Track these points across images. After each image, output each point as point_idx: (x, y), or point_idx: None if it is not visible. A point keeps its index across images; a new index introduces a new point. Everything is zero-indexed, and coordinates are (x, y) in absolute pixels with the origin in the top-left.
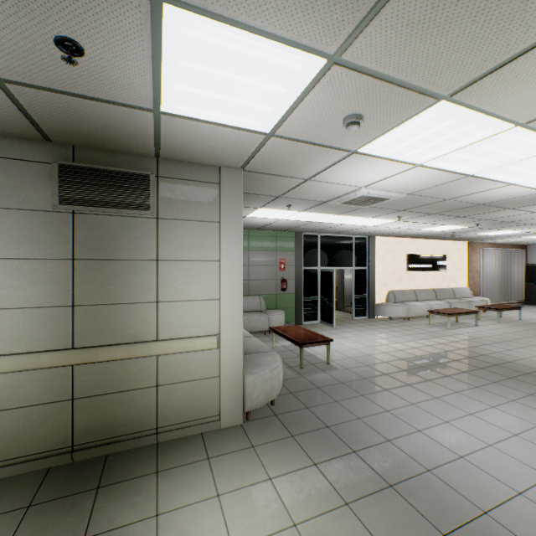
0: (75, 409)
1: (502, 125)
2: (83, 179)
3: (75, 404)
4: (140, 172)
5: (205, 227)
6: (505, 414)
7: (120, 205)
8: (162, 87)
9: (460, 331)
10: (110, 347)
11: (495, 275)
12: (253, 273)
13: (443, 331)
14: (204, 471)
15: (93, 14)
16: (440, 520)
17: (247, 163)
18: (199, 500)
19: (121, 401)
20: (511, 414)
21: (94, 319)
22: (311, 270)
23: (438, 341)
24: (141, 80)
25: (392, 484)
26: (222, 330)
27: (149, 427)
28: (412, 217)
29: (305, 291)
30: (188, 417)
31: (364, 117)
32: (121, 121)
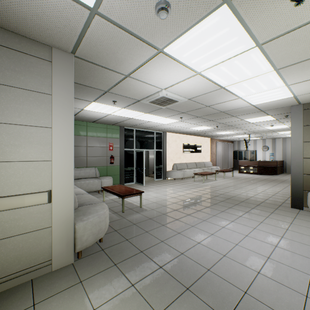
0: None
1: (250, 42)
2: None
3: None
4: None
5: (36, 96)
6: (239, 224)
7: None
8: None
9: (209, 183)
10: None
11: (221, 155)
12: (90, 152)
13: (201, 183)
14: None
15: None
16: (222, 308)
17: (77, 48)
18: None
19: None
20: (241, 224)
21: None
22: (129, 150)
23: (200, 189)
24: None
25: (188, 287)
26: (54, 187)
27: None
28: (188, 118)
29: (126, 164)
30: (16, 268)
31: (171, 8)
32: None
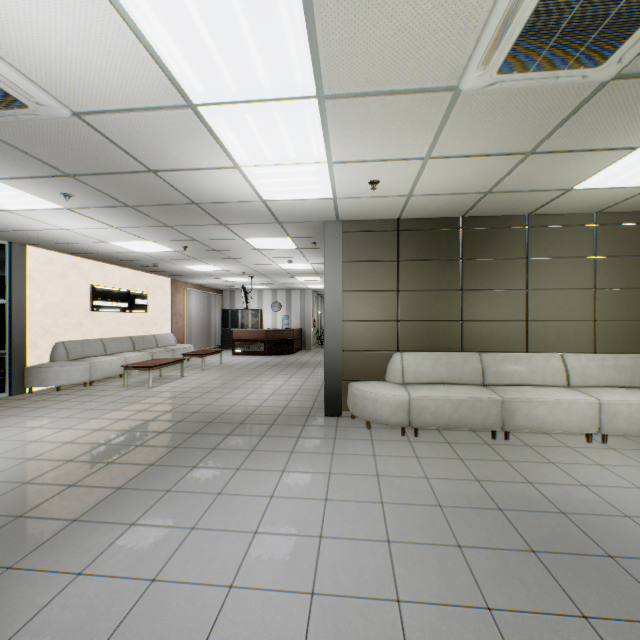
0: None
1: None
2: None
3: None
4: None
5: None
6: (236, 498)
7: None
8: None
9: (166, 387)
10: None
11: (198, 319)
12: None
13: (145, 391)
14: None
15: None
16: None
17: None
18: None
19: None
20: (242, 494)
21: None
22: None
23: (138, 408)
24: None
25: None
26: None
27: None
28: (94, 205)
29: None
30: None
31: None
32: None
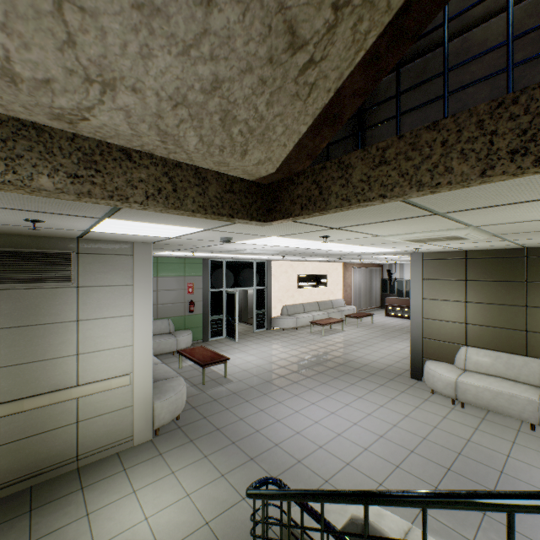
0: (0, 454)
1: (312, 241)
2: (8, 261)
3: (0, 450)
4: (62, 251)
5: (120, 290)
6: (333, 400)
7: (43, 280)
8: (96, 228)
9: (330, 337)
10: (34, 397)
11: (361, 287)
12: (162, 298)
13: (319, 338)
14: (122, 479)
15: (60, 218)
16: (274, 471)
17: (156, 241)
18: (120, 497)
19: (45, 440)
20: (336, 399)
21: (18, 376)
22: (217, 291)
23: (312, 348)
24: (81, 226)
25: (253, 457)
26: (135, 369)
27: (70, 456)
28: (292, 256)
29: (212, 311)
30: (105, 442)
31: (233, 237)
32: (55, 231)
